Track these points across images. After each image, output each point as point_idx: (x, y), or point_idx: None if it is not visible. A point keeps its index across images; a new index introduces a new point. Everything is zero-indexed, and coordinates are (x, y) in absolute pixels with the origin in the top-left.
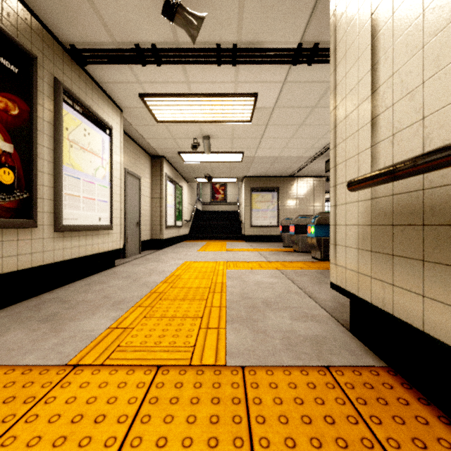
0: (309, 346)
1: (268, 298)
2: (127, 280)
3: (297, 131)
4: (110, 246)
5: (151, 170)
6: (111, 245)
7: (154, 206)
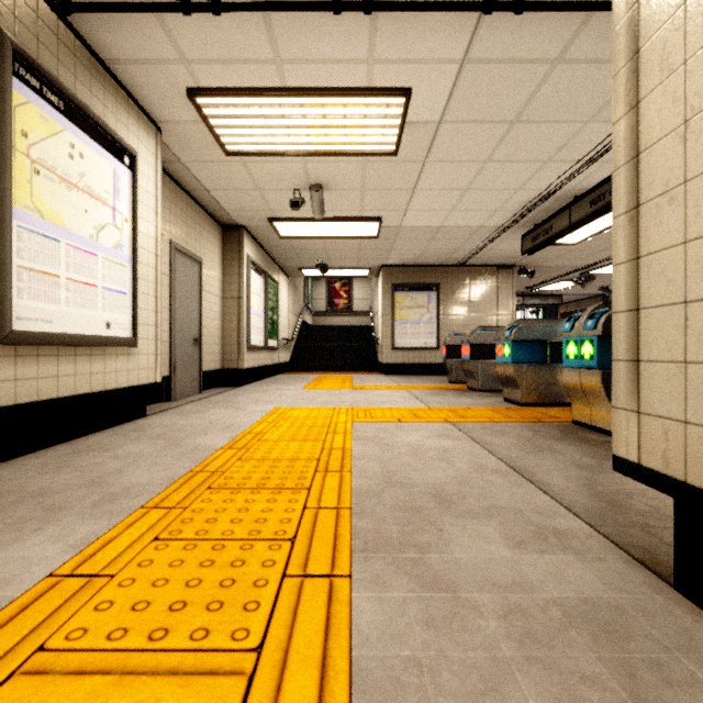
0: (588, 646)
1: (443, 484)
2: (158, 442)
3: (477, 175)
4: (134, 377)
5: (222, 251)
6: (136, 376)
7: (228, 313)
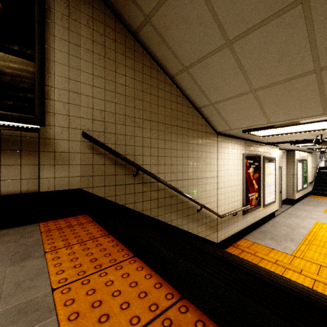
0: None
1: None
2: (288, 228)
3: None
4: (274, 209)
5: (286, 158)
6: (275, 208)
7: (288, 179)
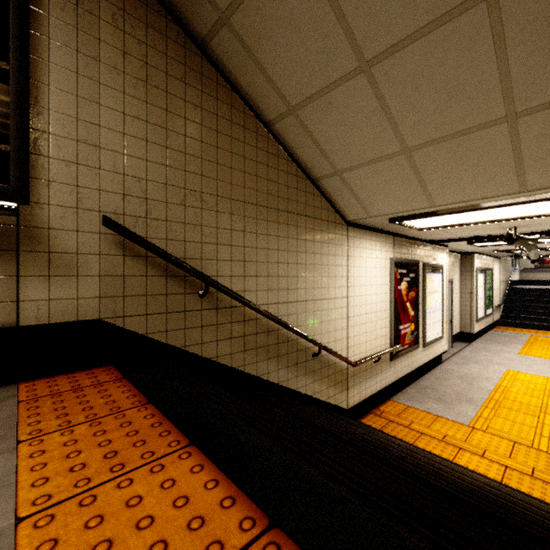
0: None
1: None
2: (462, 381)
3: None
4: (441, 349)
5: (459, 267)
6: (442, 349)
7: (463, 301)
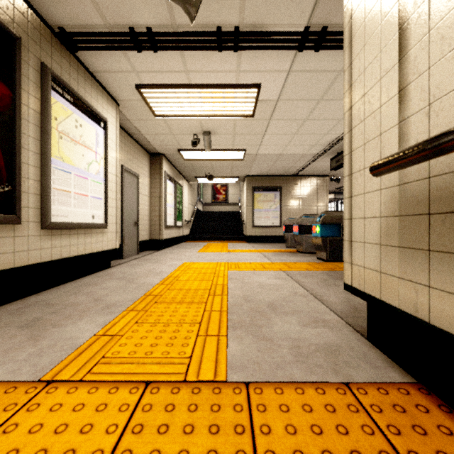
0: (322, 357)
1: (273, 301)
2: (122, 281)
3: (301, 126)
4: (105, 245)
5: (149, 168)
6: (106, 245)
7: (153, 206)
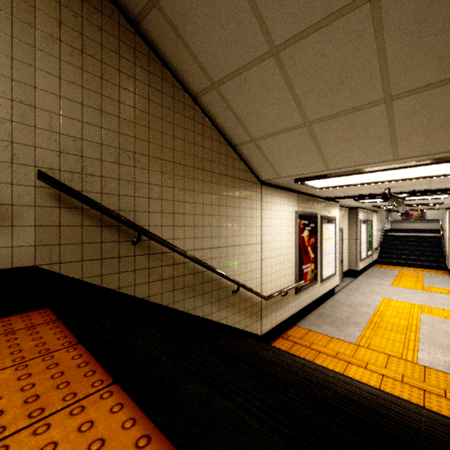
0: None
1: None
2: (350, 308)
3: None
4: (334, 284)
5: (348, 218)
6: (335, 283)
7: (351, 245)
